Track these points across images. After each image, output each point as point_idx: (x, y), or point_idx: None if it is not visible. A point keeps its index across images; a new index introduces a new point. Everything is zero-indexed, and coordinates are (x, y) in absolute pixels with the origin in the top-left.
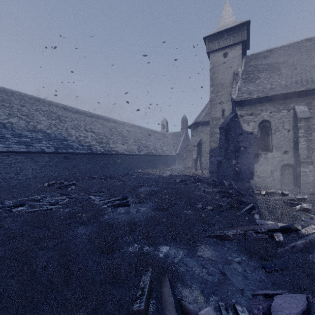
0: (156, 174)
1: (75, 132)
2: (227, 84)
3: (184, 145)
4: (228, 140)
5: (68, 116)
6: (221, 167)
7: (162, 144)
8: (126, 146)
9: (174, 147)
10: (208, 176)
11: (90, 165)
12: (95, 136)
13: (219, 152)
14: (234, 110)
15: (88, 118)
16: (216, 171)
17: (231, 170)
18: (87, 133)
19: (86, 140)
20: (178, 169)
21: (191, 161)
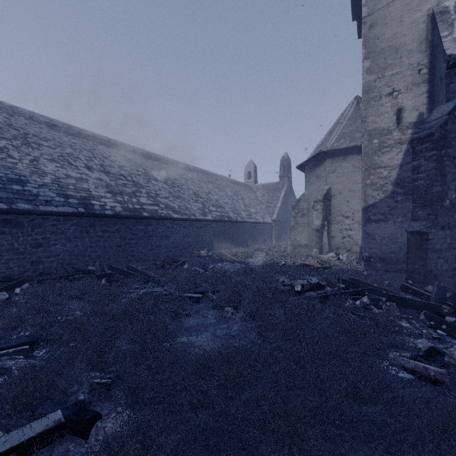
0: (237, 261)
1: (57, 167)
2: (409, 47)
3: (286, 205)
4: (444, 171)
5: (51, 139)
6: (427, 250)
7: (247, 203)
8: (176, 203)
9: (268, 209)
10: (360, 268)
11: (84, 242)
12: (109, 180)
13: (414, 207)
14: (453, 90)
15: (102, 147)
16: (381, 257)
17: (451, 258)
18: (89, 172)
19: (83, 185)
20: (277, 248)
21: (306, 232)
